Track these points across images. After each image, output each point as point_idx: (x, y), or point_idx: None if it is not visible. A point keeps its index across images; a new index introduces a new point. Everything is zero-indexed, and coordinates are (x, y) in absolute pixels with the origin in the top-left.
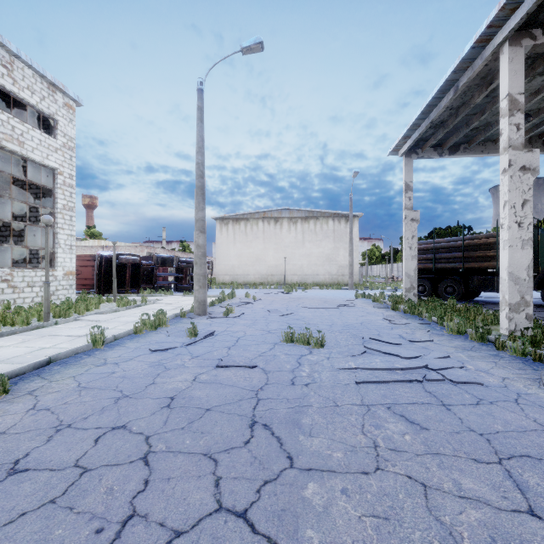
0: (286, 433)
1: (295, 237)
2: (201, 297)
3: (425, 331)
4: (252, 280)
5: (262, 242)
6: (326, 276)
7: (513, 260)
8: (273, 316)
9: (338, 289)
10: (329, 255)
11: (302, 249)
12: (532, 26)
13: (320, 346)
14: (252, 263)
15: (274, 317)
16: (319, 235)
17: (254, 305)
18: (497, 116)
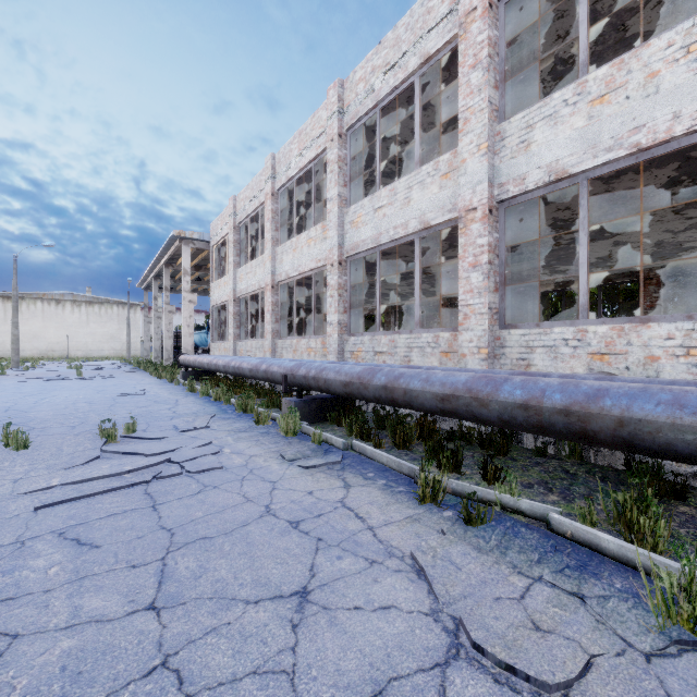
0: (69, 372)
1: (79, 318)
2: (17, 360)
3: (125, 366)
4: (30, 355)
5: (41, 321)
6: (111, 351)
7: (155, 344)
8: (61, 367)
9: (119, 360)
10: (114, 334)
11: (87, 328)
12: (161, 276)
13: (81, 369)
14: (30, 339)
15: (63, 367)
16: (104, 318)
17: (46, 366)
18: (179, 285)
